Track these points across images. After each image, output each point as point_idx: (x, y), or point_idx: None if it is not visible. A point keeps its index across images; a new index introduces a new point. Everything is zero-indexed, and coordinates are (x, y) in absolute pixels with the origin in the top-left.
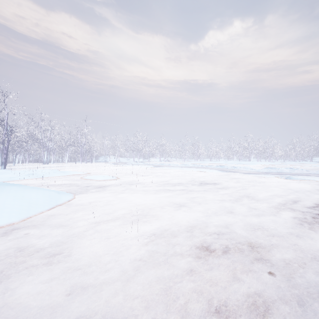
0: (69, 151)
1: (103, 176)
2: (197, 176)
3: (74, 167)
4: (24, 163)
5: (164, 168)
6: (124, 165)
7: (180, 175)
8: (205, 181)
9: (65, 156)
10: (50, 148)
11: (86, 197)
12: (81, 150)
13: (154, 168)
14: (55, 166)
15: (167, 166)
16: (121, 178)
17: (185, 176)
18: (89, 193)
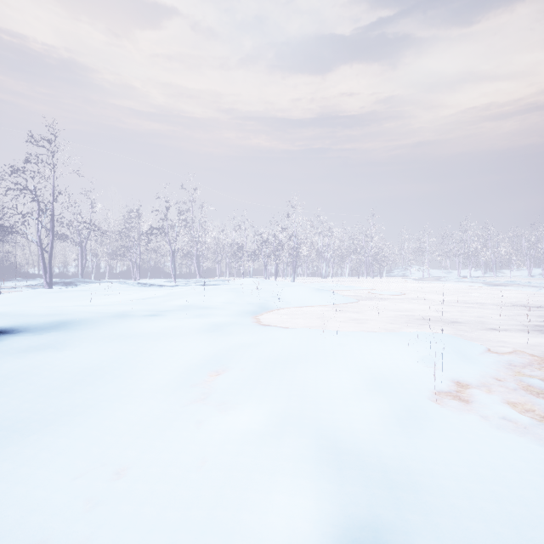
0: (349, 261)
1: (389, 291)
2: (542, 300)
3: (357, 282)
4: (302, 276)
5: (504, 288)
6: (432, 281)
7: (508, 298)
8: (534, 305)
9: (345, 268)
10: (328, 259)
11: (370, 303)
12: (366, 259)
13: (482, 287)
14: (335, 280)
15: (517, 285)
16: (409, 295)
17: (516, 299)
18: (372, 302)
